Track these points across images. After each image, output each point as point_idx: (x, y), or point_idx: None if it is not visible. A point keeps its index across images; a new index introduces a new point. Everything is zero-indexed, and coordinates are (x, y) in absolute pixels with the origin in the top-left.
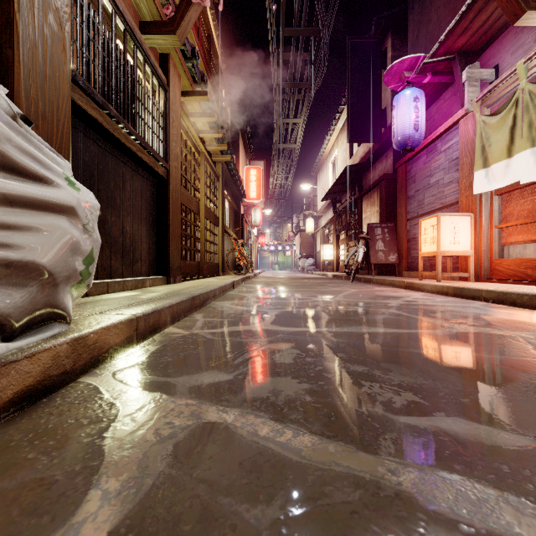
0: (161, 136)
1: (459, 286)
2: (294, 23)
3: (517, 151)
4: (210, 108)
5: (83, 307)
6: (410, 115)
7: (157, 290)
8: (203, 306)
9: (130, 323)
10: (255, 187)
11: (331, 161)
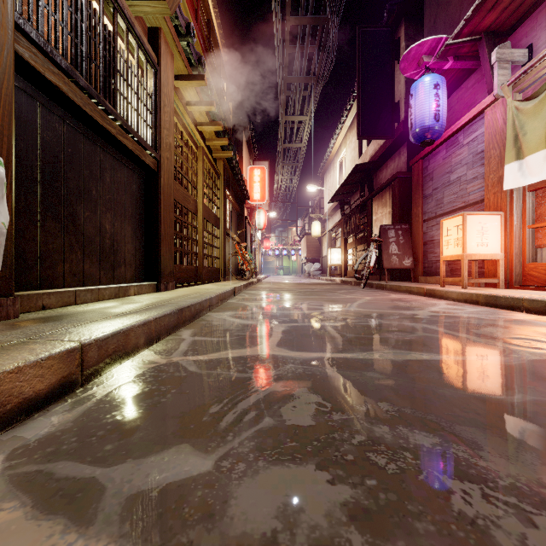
0: (149, 121)
1: (492, 294)
2: (300, 11)
3: None
4: (209, 96)
5: (17, 328)
6: (430, 103)
7: (140, 299)
8: (194, 318)
9: (68, 356)
10: (258, 188)
11: (338, 161)
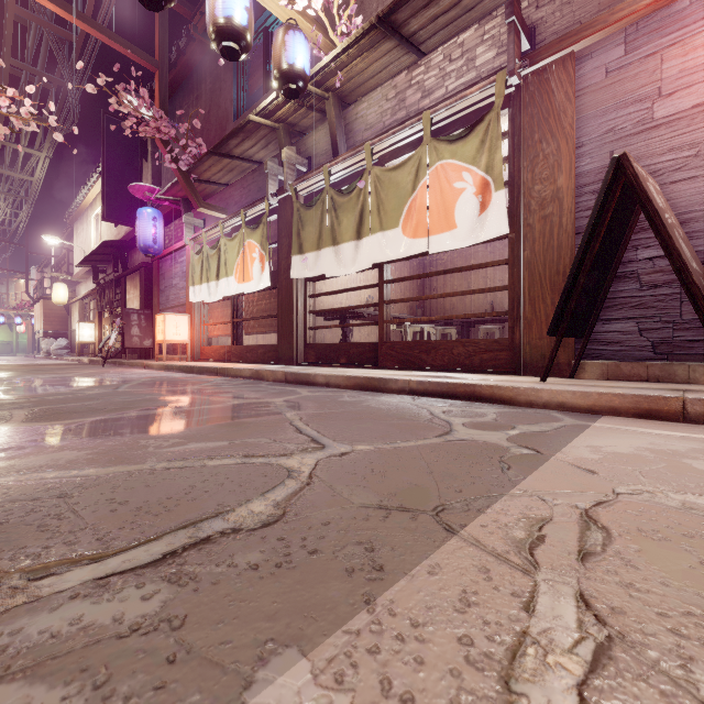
0: None
1: (167, 364)
2: (27, 54)
3: (203, 282)
4: None
5: None
6: (150, 230)
7: None
8: None
9: None
10: None
11: (94, 216)
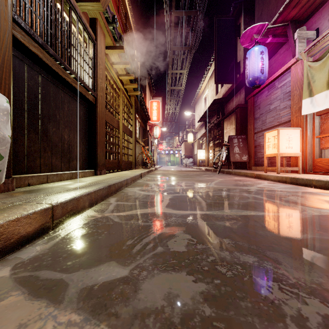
0: (90, 74)
1: (295, 177)
2: (181, 7)
3: None
4: (126, 59)
5: (14, 196)
6: (258, 63)
7: (85, 180)
8: (117, 191)
9: (45, 212)
10: (156, 113)
11: (203, 97)
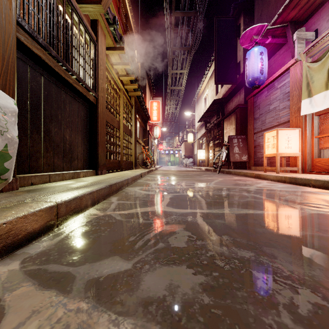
0: (91, 74)
1: (293, 177)
2: (181, 8)
3: None
4: (126, 59)
5: (19, 195)
6: (258, 64)
7: (86, 179)
8: (118, 191)
9: (50, 210)
10: (156, 113)
11: (203, 97)
